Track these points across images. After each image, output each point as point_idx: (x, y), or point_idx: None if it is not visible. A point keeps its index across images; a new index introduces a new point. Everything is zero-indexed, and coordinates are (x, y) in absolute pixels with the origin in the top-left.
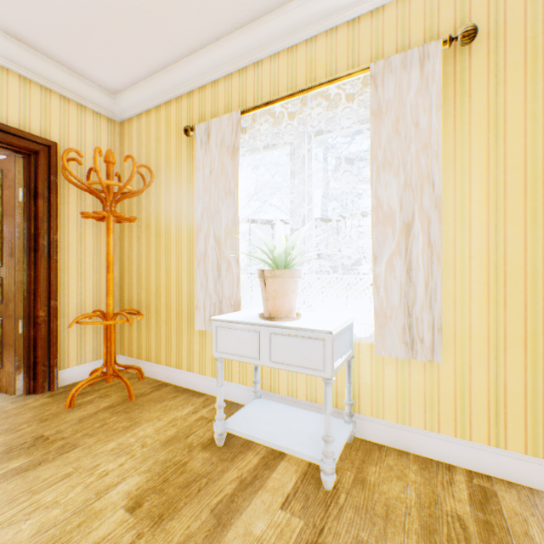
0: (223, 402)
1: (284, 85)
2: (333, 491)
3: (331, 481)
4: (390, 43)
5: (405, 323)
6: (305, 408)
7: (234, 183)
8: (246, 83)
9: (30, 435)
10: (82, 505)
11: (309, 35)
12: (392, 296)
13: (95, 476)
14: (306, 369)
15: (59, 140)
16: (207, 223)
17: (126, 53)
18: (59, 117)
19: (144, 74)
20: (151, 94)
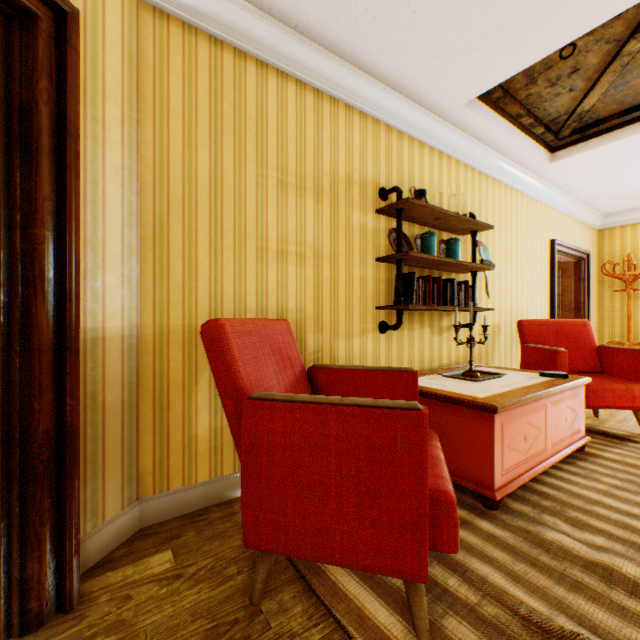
0: None
1: None
2: None
3: None
4: None
5: None
6: None
7: None
8: None
9: None
10: None
11: None
12: None
13: None
14: None
15: (585, 249)
16: None
17: None
18: (585, 237)
19: None
20: None
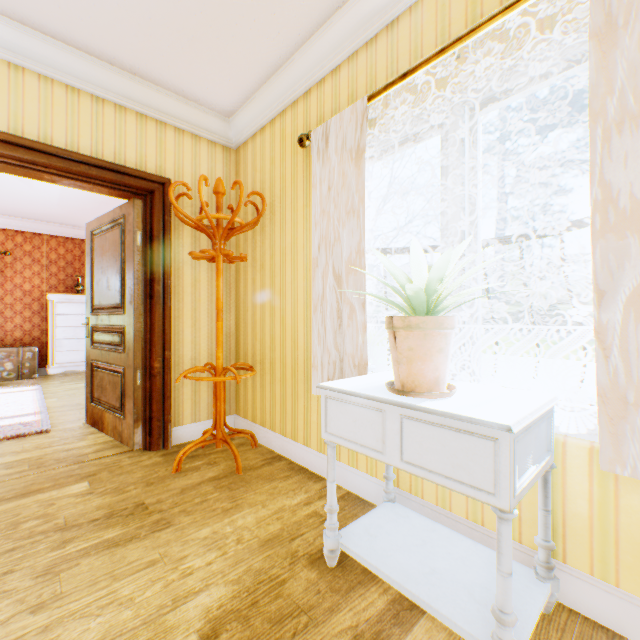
0: (335, 505)
1: (430, 42)
2: None
3: None
4: None
5: None
6: (464, 530)
7: (358, 197)
8: (375, 58)
9: (132, 500)
10: (154, 612)
11: None
12: (639, 365)
13: (178, 572)
14: (461, 485)
15: (174, 177)
16: (325, 256)
17: (234, 62)
18: (173, 152)
19: (255, 84)
20: (265, 107)
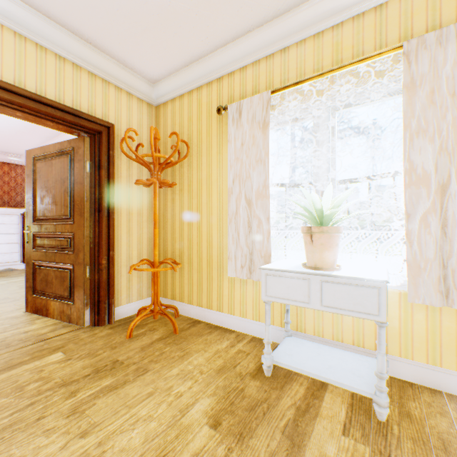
0: (270, 339)
1: (310, 67)
2: (384, 422)
3: (386, 413)
4: (419, 23)
5: (440, 274)
6: (331, 346)
7: (264, 152)
8: (272, 67)
9: (108, 359)
10: (171, 420)
11: (336, 21)
12: (426, 249)
13: (173, 396)
14: (359, 313)
15: (115, 122)
16: (239, 187)
17: (170, 49)
18: (114, 104)
19: (180, 65)
20: (185, 81)
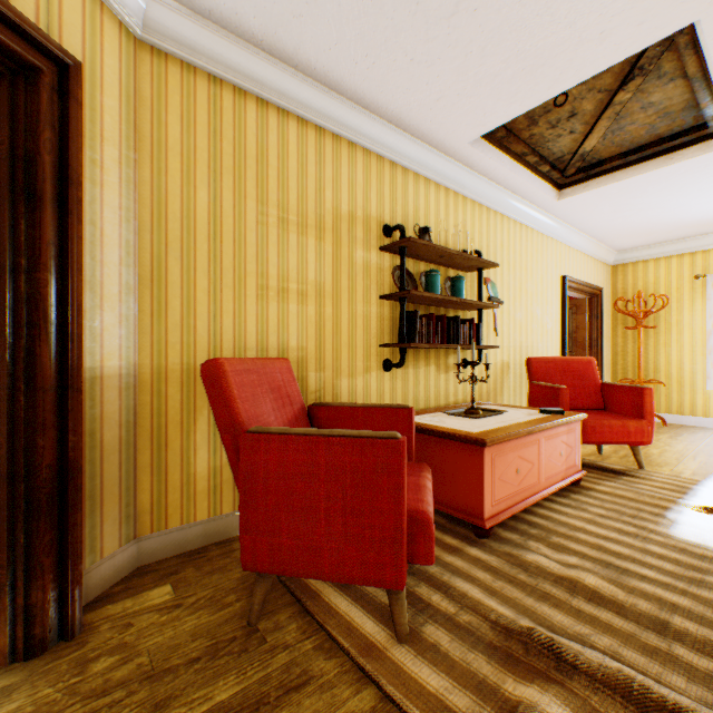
0: None
1: None
2: None
3: None
4: None
5: None
6: None
7: None
8: None
9: None
10: None
11: None
12: None
13: None
14: None
15: (598, 286)
16: None
17: (656, 239)
18: (598, 273)
19: (653, 243)
20: (652, 252)
